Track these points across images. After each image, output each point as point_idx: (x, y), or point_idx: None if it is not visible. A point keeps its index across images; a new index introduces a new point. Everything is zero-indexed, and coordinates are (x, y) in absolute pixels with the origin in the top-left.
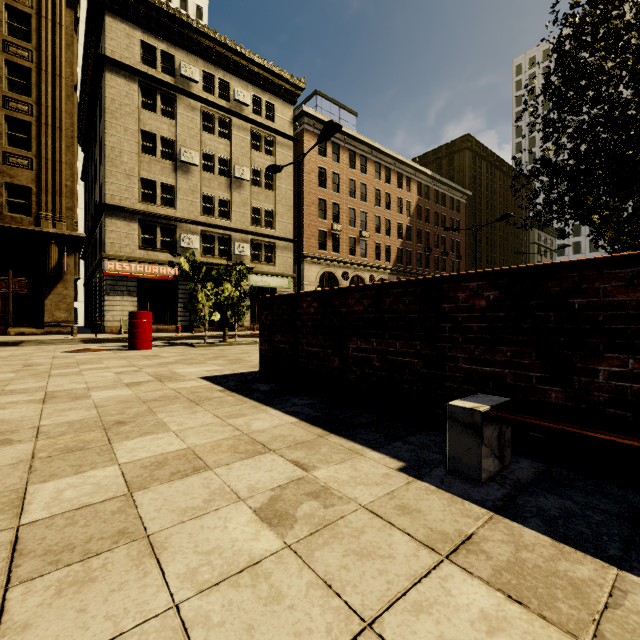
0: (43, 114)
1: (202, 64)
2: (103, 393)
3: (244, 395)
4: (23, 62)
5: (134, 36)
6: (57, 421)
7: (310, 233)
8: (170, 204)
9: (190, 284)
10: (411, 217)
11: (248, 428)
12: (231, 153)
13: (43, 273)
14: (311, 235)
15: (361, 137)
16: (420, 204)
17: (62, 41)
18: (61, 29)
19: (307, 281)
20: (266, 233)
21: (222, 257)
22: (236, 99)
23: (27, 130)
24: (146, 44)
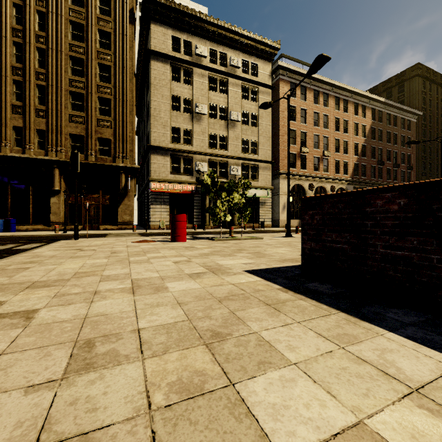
0: (117, 93)
1: (209, 44)
2: (176, 285)
3: (315, 299)
4: (107, 63)
5: (167, 34)
6: (152, 323)
7: (284, 156)
8: (189, 142)
9: (210, 194)
10: (366, 137)
11: (402, 374)
12: (228, 103)
13: (117, 191)
14: (284, 157)
15: (324, 78)
16: (374, 126)
17: (127, 45)
18: (126, 38)
19: (281, 192)
20: (252, 158)
21: (222, 177)
22: (231, 64)
23: (109, 104)
24: (174, 37)
